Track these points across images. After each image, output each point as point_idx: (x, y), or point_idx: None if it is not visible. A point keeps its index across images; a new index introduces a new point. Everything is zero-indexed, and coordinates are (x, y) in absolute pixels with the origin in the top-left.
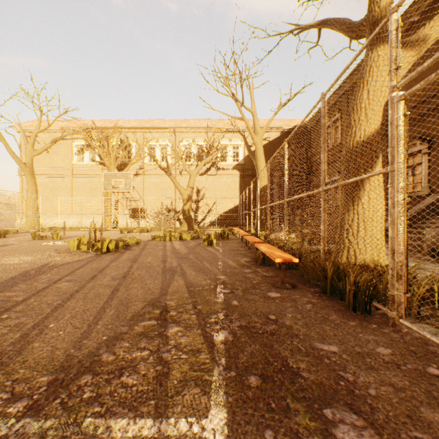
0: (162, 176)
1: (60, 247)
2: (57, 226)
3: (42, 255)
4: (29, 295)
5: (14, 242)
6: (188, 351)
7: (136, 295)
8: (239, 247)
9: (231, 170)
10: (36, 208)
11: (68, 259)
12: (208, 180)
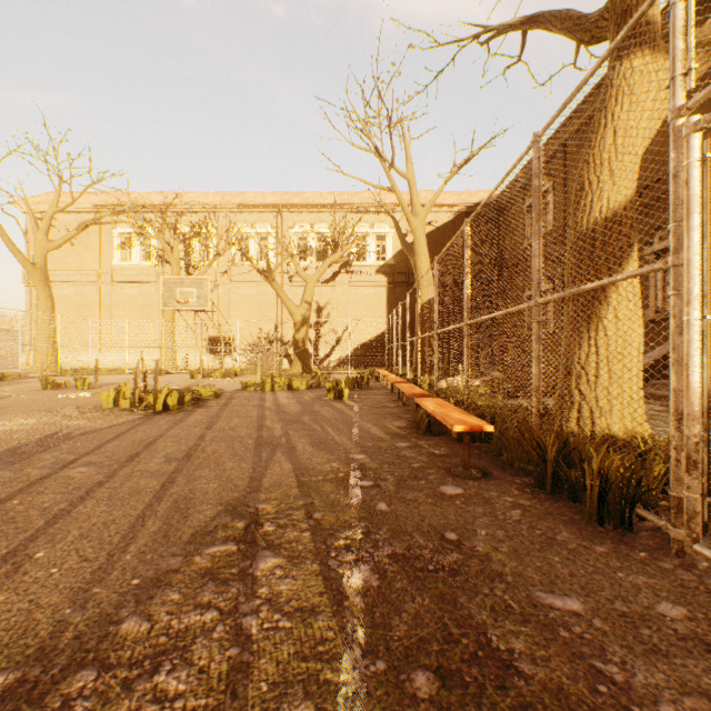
0: (260, 285)
1: (85, 402)
2: (87, 366)
3: (52, 416)
4: (13, 493)
5: (11, 394)
6: (294, 612)
7: (204, 492)
8: (388, 403)
9: (373, 275)
10: (51, 336)
11: (96, 424)
12: (336, 290)
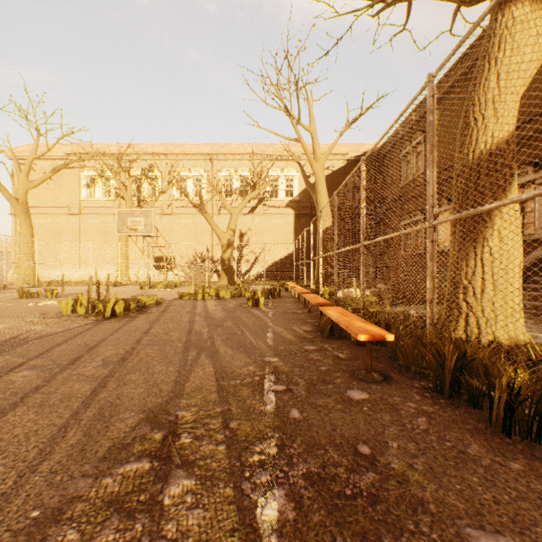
0: (195, 216)
1: (50, 309)
2: (60, 279)
3: (18, 322)
4: None
5: None
6: None
7: (130, 398)
8: (296, 309)
9: (283, 208)
10: (31, 256)
11: (52, 328)
12: (255, 220)
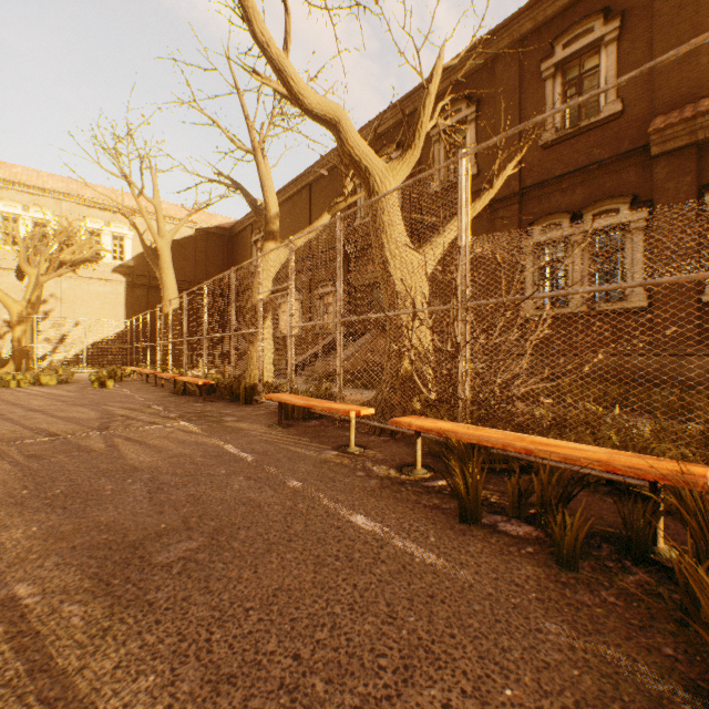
0: None
1: None
2: None
3: None
4: None
5: None
6: (159, 419)
7: (84, 415)
8: (149, 387)
9: (110, 273)
10: None
11: None
12: (62, 284)
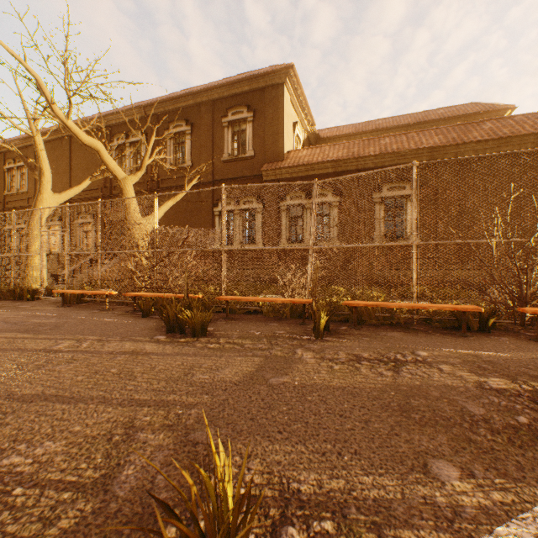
0: None
1: None
2: None
3: None
4: None
5: None
6: None
7: None
8: None
9: None
10: None
11: None
12: None
